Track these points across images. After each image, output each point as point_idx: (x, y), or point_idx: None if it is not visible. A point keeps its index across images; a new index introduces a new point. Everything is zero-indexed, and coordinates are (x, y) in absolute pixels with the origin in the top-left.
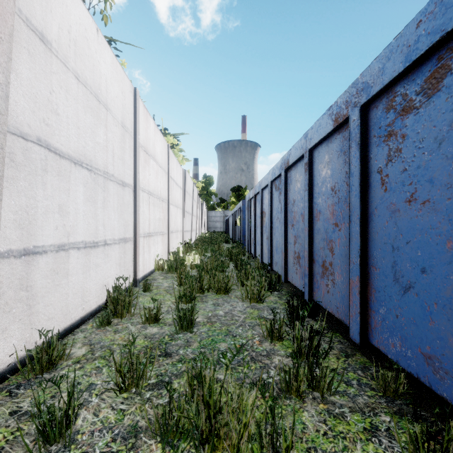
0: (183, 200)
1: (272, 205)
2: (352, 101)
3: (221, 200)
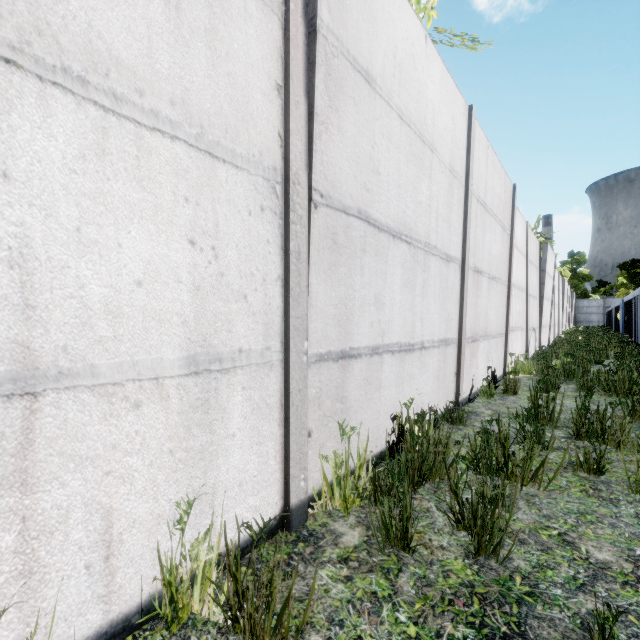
0: (562, 301)
1: (632, 310)
2: (639, 292)
3: (600, 283)
